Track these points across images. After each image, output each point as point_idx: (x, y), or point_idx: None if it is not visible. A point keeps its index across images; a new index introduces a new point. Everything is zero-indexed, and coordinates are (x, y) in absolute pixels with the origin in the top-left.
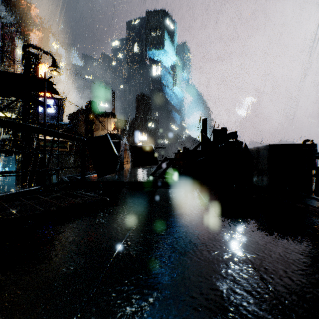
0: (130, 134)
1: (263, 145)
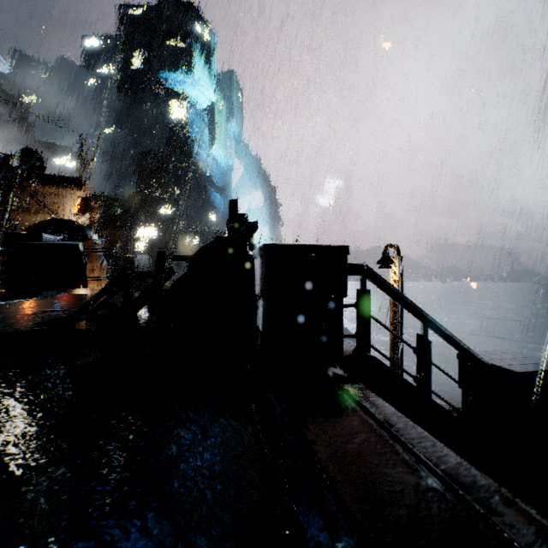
0: (120, 224)
1: (260, 247)
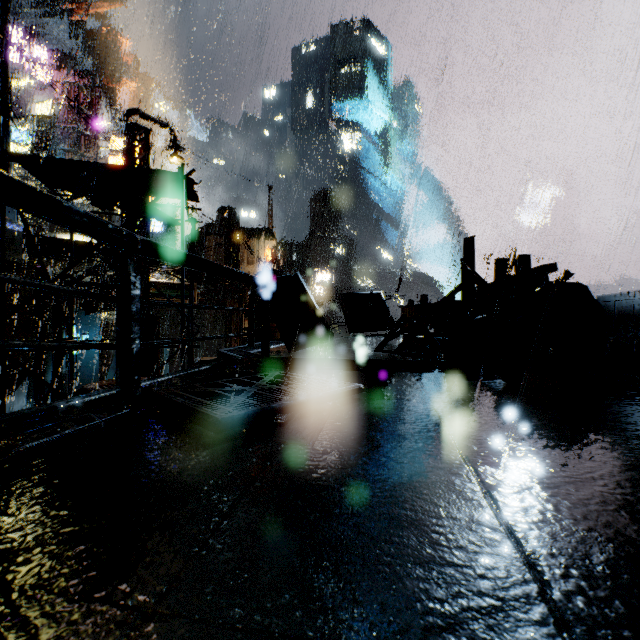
0: (302, 270)
1: (636, 291)
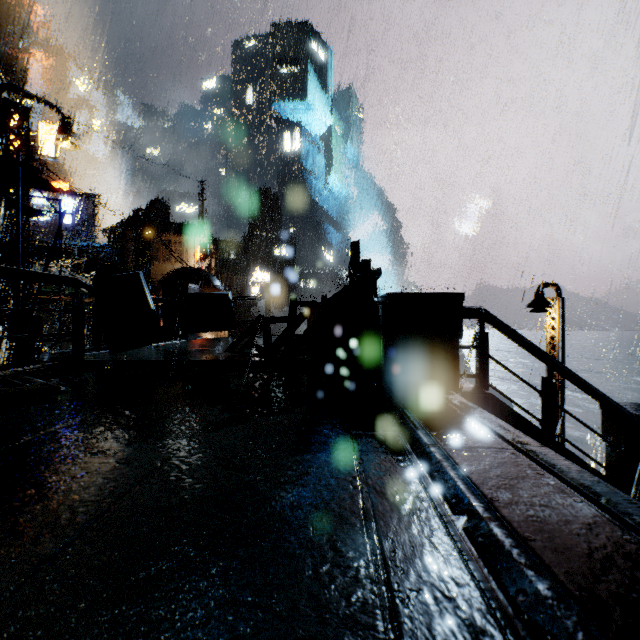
0: (237, 269)
1: (384, 295)
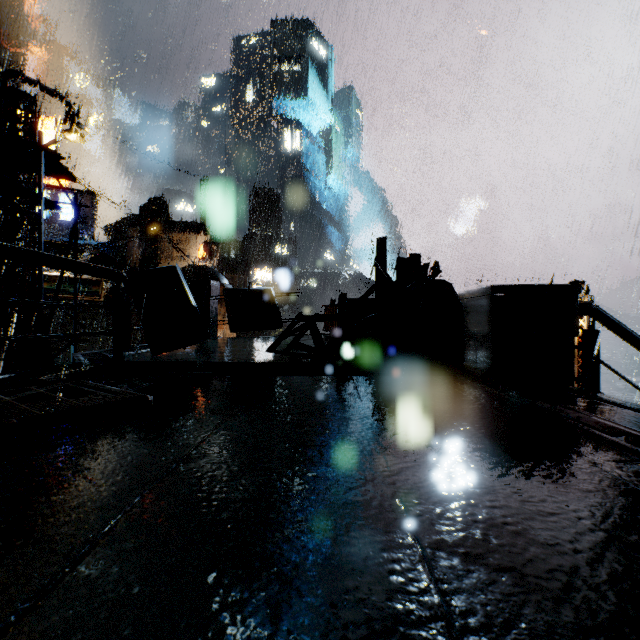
0: (238, 268)
1: (483, 288)
